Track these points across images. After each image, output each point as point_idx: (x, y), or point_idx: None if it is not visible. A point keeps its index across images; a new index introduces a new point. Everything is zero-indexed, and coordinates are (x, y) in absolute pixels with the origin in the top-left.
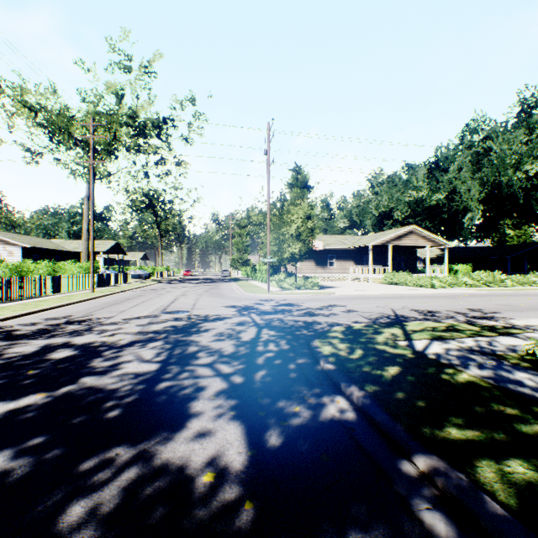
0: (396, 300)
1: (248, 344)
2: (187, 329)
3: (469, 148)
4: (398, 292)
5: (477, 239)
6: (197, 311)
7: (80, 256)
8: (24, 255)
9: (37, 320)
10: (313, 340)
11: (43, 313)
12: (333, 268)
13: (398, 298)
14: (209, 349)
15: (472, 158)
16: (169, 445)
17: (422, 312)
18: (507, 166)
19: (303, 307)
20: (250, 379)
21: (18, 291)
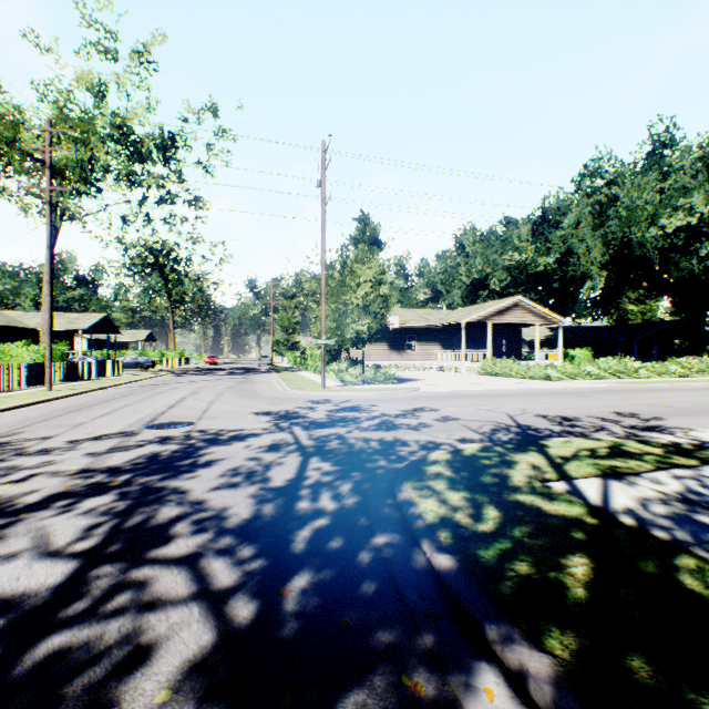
0: (508, 399)
1: (281, 495)
2: (175, 460)
3: (588, 196)
4: (506, 387)
5: (593, 317)
6: (207, 423)
7: None
8: None
9: None
10: (402, 483)
11: None
12: (413, 353)
13: (509, 395)
14: (202, 511)
15: (592, 209)
16: None
17: (554, 419)
18: (638, 219)
19: (376, 412)
20: (271, 607)
21: None
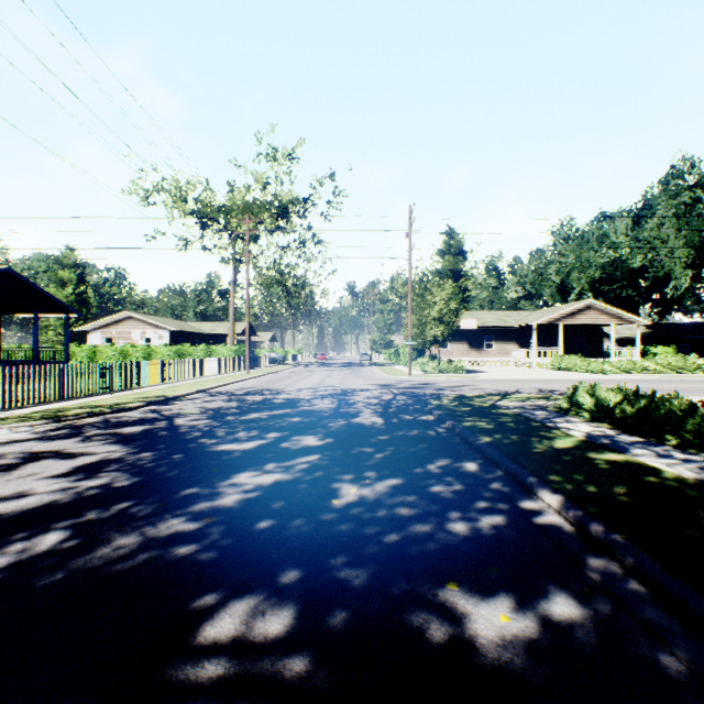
0: (535, 383)
1: (386, 400)
2: (343, 394)
3: (675, 197)
4: (551, 377)
5: None
6: (347, 386)
7: (214, 339)
8: (172, 338)
9: (237, 389)
10: (430, 399)
11: (232, 385)
12: (490, 351)
13: (542, 381)
14: (362, 401)
15: (675, 211)
16: (354, 419)
17: (544, 390)
18: None
19: (437, 386)
20: (386, 410)
21: (199, 370)
